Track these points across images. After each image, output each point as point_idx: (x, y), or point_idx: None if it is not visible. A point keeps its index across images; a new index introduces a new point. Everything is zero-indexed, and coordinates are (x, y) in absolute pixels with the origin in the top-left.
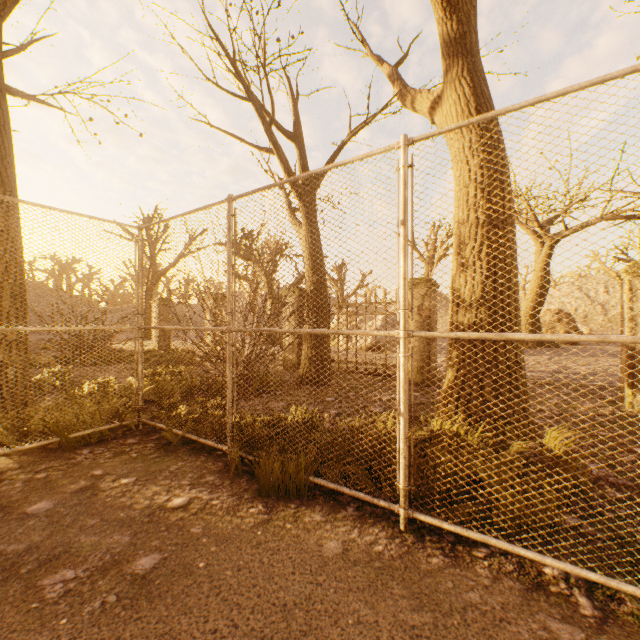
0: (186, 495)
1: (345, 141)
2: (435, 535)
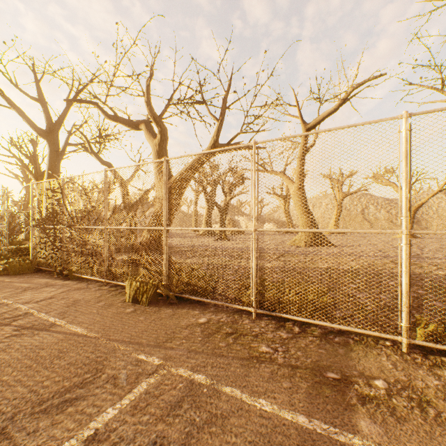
0: None
1: None
2: None
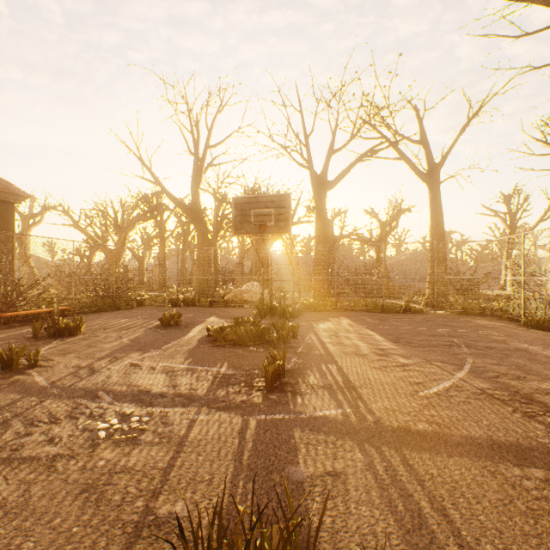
0: (502, 324)
1: None
2: None
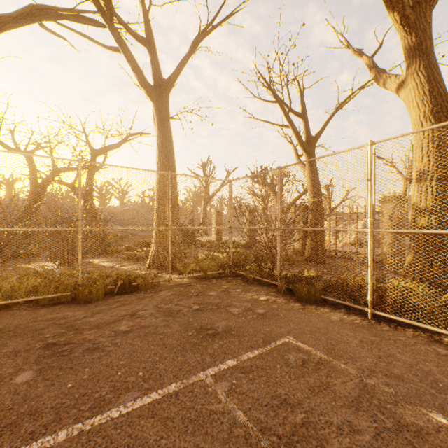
0: (265, 297)
1: (335, 112)
2: (386, 322)
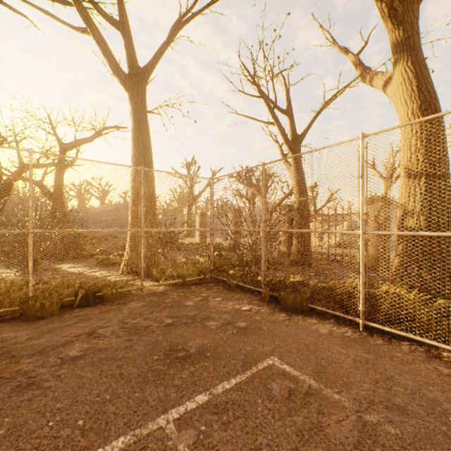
0: (247, 306)
1: (321, 110)
2: (379, 334)
